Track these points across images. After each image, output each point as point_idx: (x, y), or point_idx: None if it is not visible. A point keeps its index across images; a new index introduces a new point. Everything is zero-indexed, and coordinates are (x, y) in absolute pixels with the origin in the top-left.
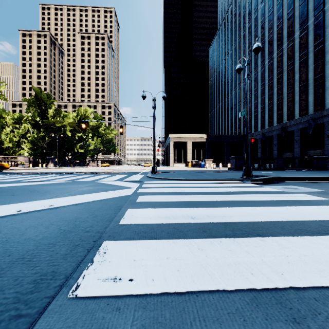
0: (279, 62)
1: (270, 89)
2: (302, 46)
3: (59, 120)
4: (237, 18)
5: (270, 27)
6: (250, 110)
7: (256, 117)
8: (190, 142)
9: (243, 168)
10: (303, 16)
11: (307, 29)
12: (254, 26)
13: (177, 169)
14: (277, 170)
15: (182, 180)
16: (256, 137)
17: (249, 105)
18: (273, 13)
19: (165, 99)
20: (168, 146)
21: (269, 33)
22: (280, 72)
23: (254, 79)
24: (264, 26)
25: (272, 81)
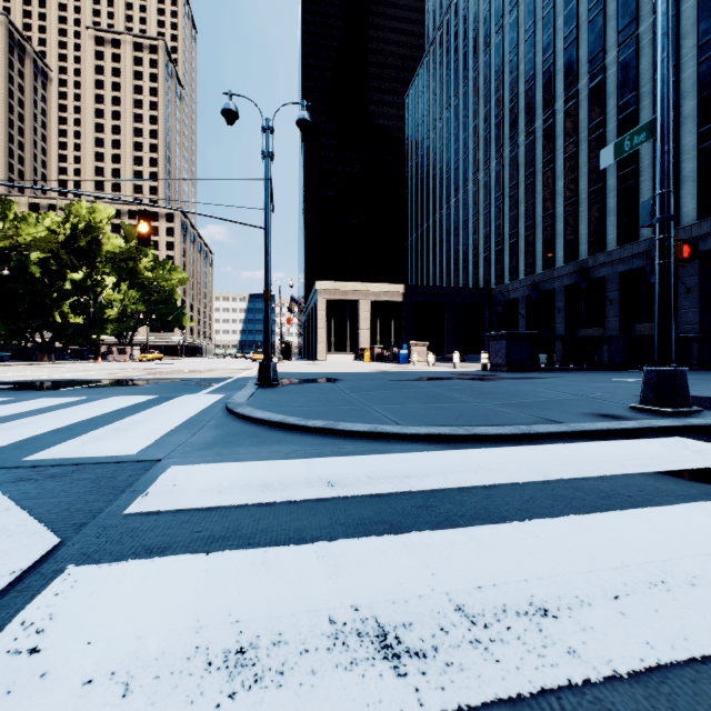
0: (570, 122)
1: (547, 184)
2: (625, 83)
3: (3, 229)
4: (471, 26)
5: (547, 42)
6: (501, 232)
7: (514, 248)
8: (367, 302)
9: (647, 369)
10: (626, 14)
11: (637, 43)
12: (510, 41)
13: (339, 368)
14: (618, 372)
15: (406, 442)
16: (514, 293)
17: (498, 220)
18: (555, 9)
19: (306, 131)
20: (313, 312)
21: (545, 56)
22: (573, 143)
23: (510, 163)
24: (534, 40)
25: (553, 165)
